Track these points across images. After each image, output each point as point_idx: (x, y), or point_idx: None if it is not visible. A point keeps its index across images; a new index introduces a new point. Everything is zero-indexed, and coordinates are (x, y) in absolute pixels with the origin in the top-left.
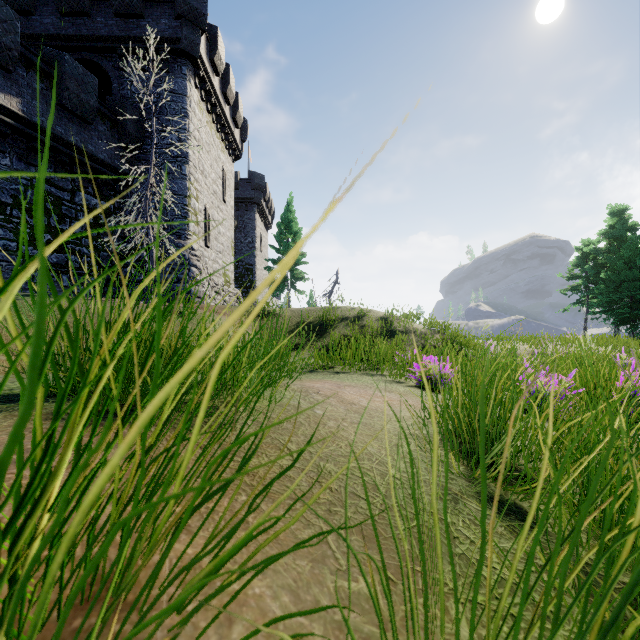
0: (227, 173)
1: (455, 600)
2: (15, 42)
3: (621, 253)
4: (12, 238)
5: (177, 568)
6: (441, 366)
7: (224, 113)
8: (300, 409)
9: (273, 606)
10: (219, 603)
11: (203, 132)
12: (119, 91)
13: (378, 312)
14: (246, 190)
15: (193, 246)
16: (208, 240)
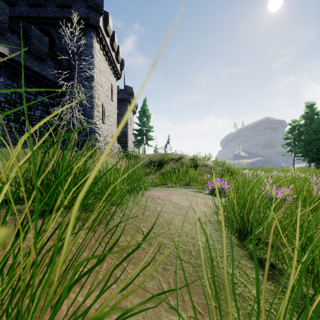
0: (113, 86)
1: None
2: (6, 19)
3: (312, 126)
4: (4, 118)
5: (71, 312)
6: (222, 183)
7: (112, 56)
8: (149, 207)
9: None
10: None
11: (101, 65)
12: (59, 44)
13: (189, 156)
14: (123, 95)
15: (96, 123)
16: (104, 120)
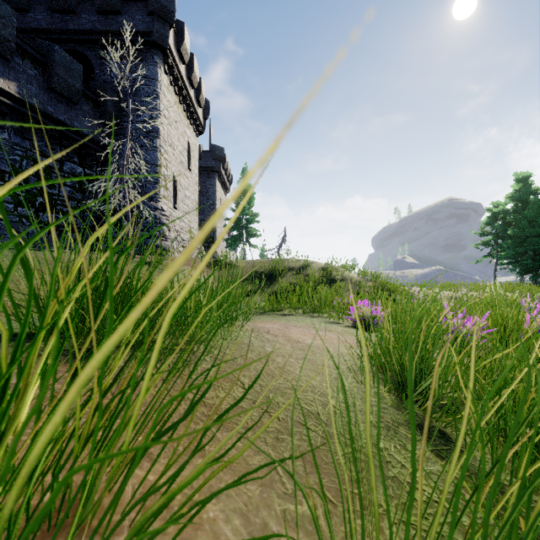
0: (192, 146)
1: (391, 527)
2: (12, 35)
3: (525, 213)
4: (10, 201)
5: (139, 494)
6: (373, 309)
7: (189, 95)
8: (252, 347)
9: (225, 529)
10: (176, 527)
11: (171, 111)
12: (100, 76)
13: (319, 263)
14: (208, 160)
15: (163, 207)
16: (176, 202)
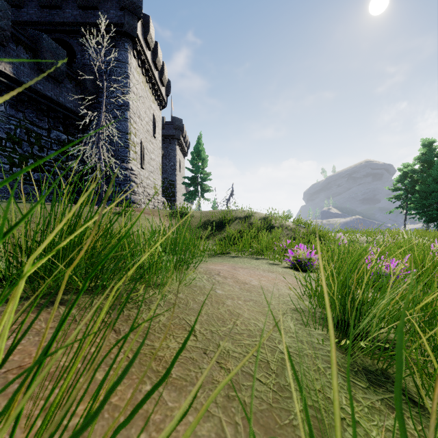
0: (156, 117)
1: None
2: (8, 25)
3: (430, 172)
4: (6, 162)
5: None
6: (308, 253)
7: (154, 76)
8: (204, 290)
9: None
10: None
11: (139, 89)
12: (81, 60)
13: (261, 213)
14: (170, 129)
15: (132, 168)
16: (143, 164)
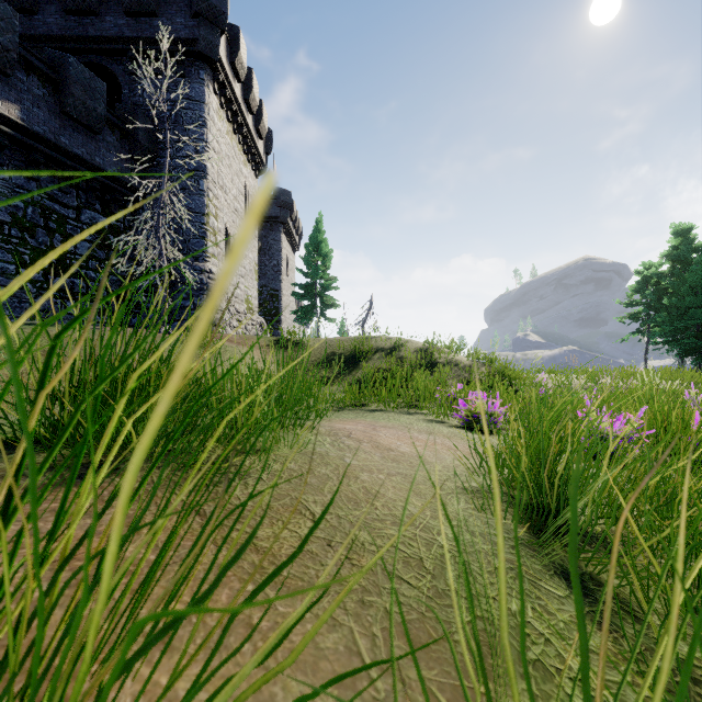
0: (250, 189)
1: None
2: (13, 42)
3: (686, 277)
4: (11, 260)
5: None
6: (490, 404)
7: (246, 122)
8: (327, 458)
9: None
10: None
11: (223, 143)
12: (130, 98)
13: (417, 342)
14: (271, 208)
15: (212, 269)
16: None
